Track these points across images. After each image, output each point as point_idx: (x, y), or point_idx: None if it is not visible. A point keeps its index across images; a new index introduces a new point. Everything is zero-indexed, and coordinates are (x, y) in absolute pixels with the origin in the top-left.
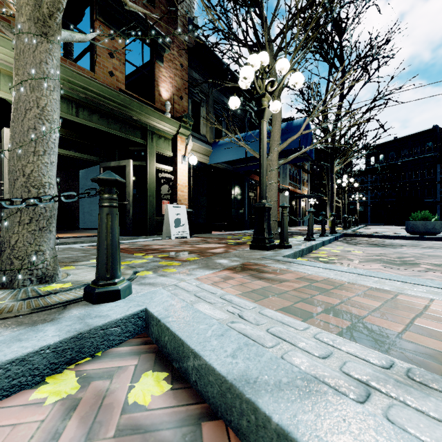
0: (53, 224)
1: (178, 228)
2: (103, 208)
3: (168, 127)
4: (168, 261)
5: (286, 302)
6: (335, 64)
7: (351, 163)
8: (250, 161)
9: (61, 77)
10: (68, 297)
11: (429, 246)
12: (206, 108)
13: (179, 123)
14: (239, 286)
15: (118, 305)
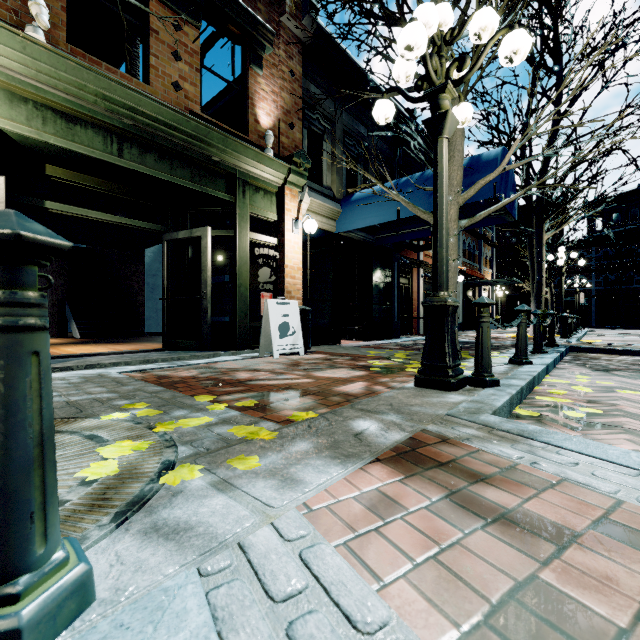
0: None
1: (285, 338)
2: None
3: (269, 173)
4: (253, 422)
5: None
6: (545, 63)
7: (562, 229)
8: (403, 227)
9: (92, 91)
10: None
11: None
12: (331, 143)
13: (287, 166)
14: (430, 560)
15: None
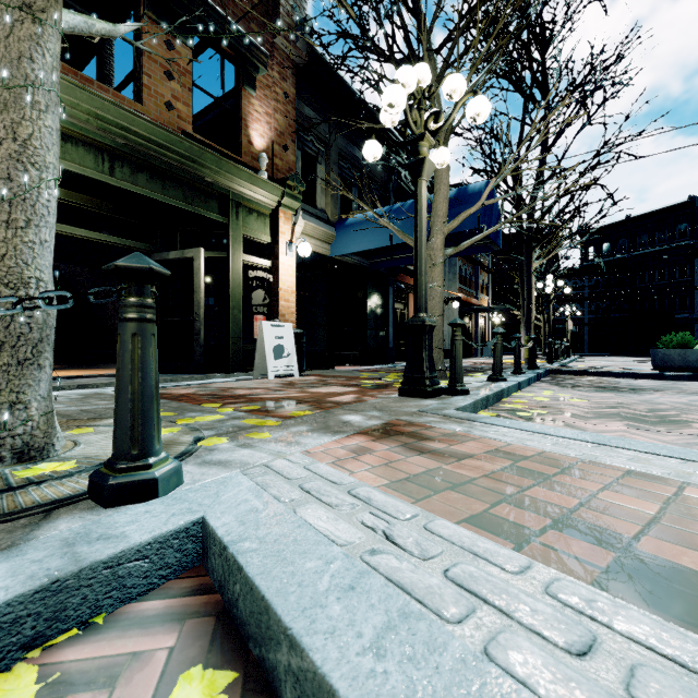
0: (46, 353)
1: (280, 360)
2: (127, 323)
3: (263, 195)
4: (259, 418)
5: (473, 501)
6: (534, 96)
7: (558, 257)
8: (397, 253)
9: (84, 110)
10: (59, 491)
11: (695, 390)
12: (325, 165)
13: (281, 188)
14: (384, 468)
15: (150, 511)
